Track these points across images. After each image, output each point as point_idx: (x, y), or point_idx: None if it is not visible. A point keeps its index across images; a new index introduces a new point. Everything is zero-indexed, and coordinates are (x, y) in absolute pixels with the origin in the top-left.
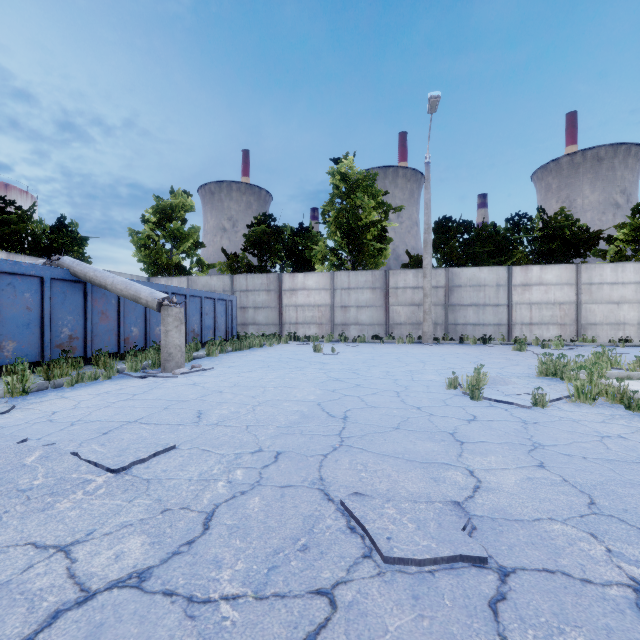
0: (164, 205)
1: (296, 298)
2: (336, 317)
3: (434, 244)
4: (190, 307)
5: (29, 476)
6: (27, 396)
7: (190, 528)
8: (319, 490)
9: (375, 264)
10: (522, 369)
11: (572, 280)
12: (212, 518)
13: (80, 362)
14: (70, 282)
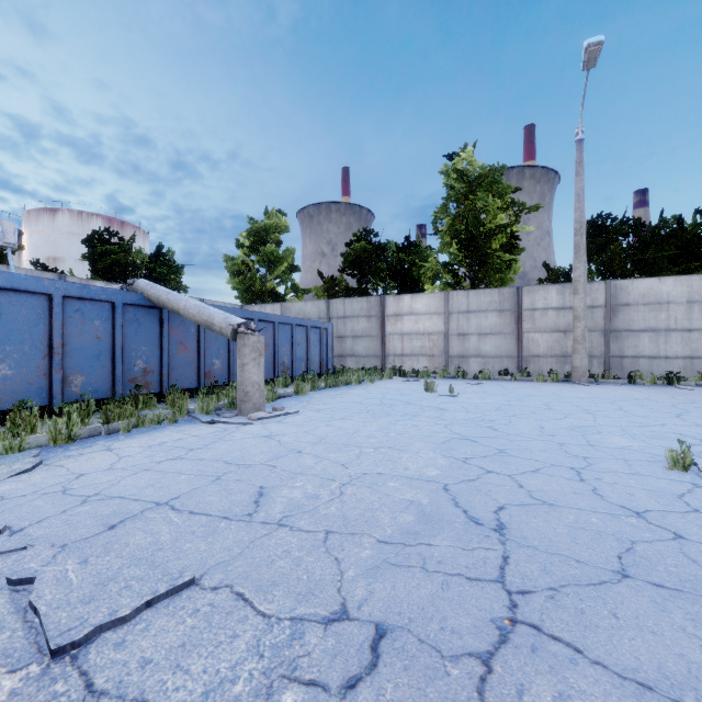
0: (258, 227)
1: (401, 325)
2: (451, 347)
3: (586, 250)
4: (279, 336)
5: None
6: (72, 445)
7: None
8: None
9: (501, 281)
10: None
11: None
12: None
13: (152, 400)
14: (144, 308)
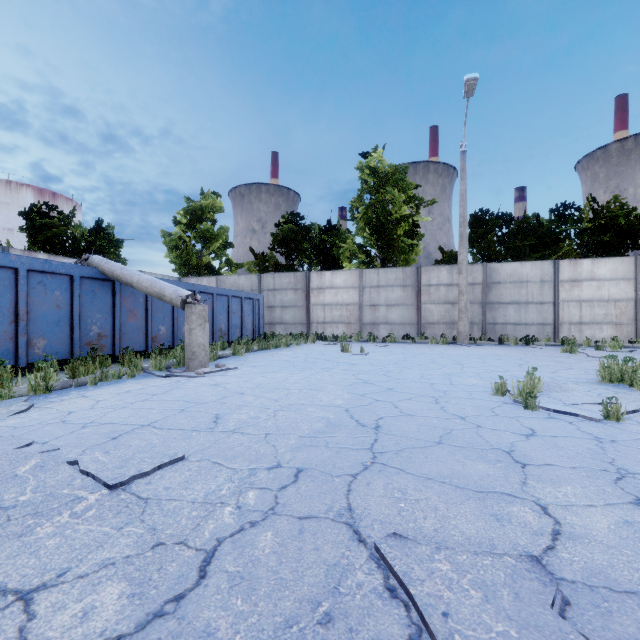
0: (194, 206)
1: (323, 297)
2: (365, 316)
3: (470, 238)
4: (217, 306)
5: (17, 490)
6: (50, 394)
7: (182, 574)
8: (347, 525)
9: (406, 261)
10: (578, 373)
11: (630, 274)
12: (211, 560)
13: (107, 360)
14: (99, 280)
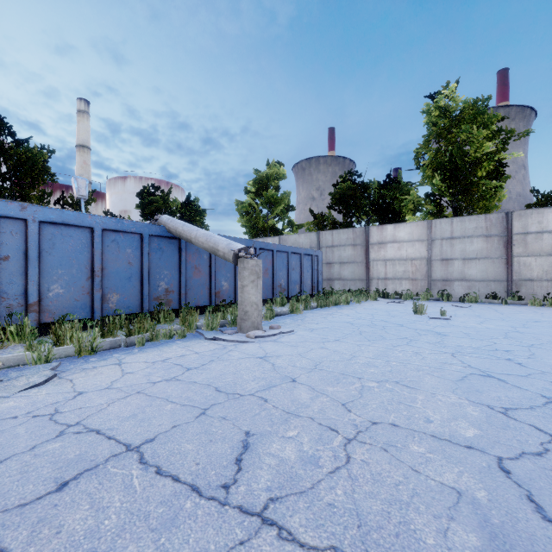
0: (261, 176)
1: (385, 252)
2: (434, 272)
3: None
4: (277, 262)
5: None
6: (93, 356)
7: None
8: None
9: (485, 208)
10: None
11: None
12: None
13: (171, 315)
14: (166, 238)
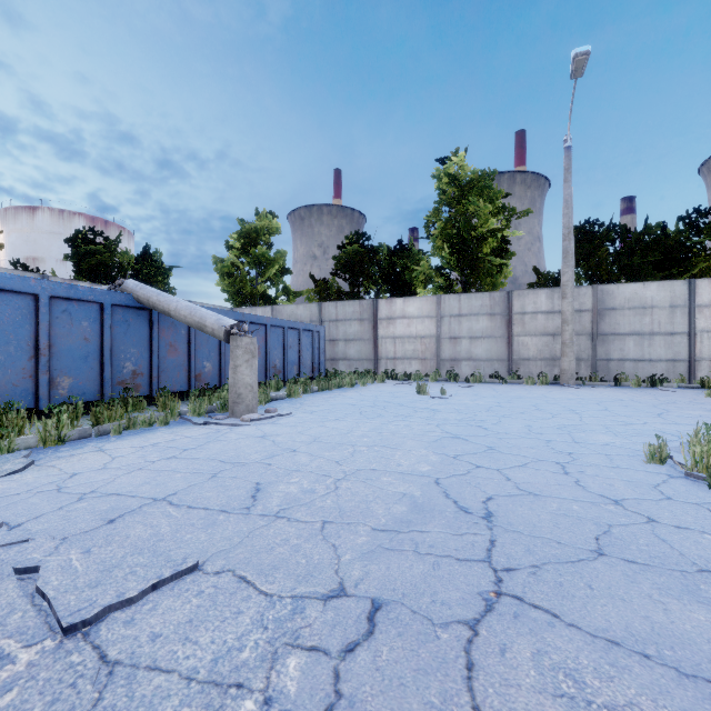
0: (248, 228)
1: (394, 328)
2: (443, 351)
3: (574, 255)
4: (271, 339)
5: None
6: (62, 446)
7: None
8: None
9: (492, 285)
10: None
11: None
12: None
13: (142, 402)
14: (134, 309)
